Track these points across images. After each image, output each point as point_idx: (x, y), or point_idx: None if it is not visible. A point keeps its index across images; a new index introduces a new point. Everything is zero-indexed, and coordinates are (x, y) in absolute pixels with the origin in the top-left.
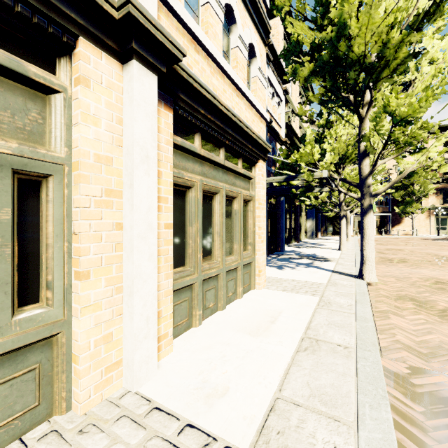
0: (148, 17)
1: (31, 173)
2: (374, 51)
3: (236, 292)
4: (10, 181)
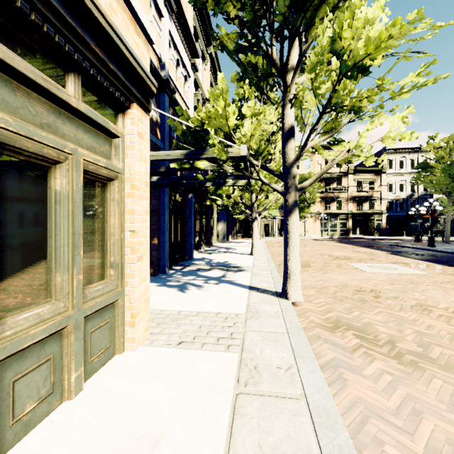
0: None
1: None
2: None
3: (61, 386)
4: None
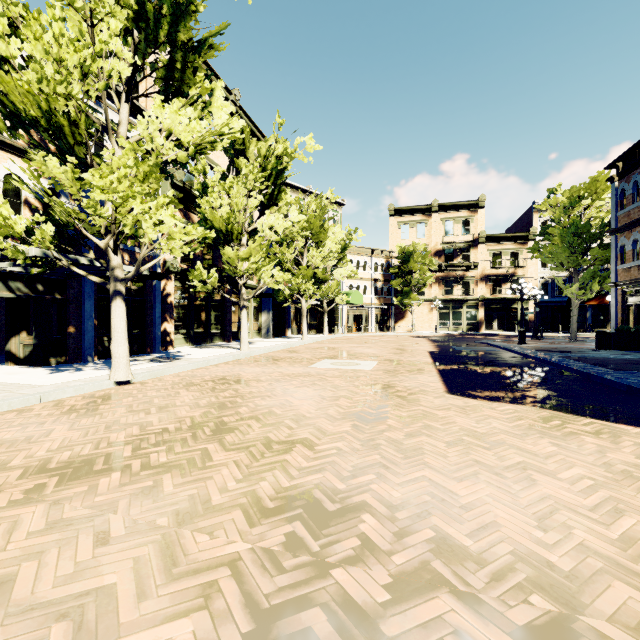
0: None
1: None
2: (39, 113)
3: None
4: None
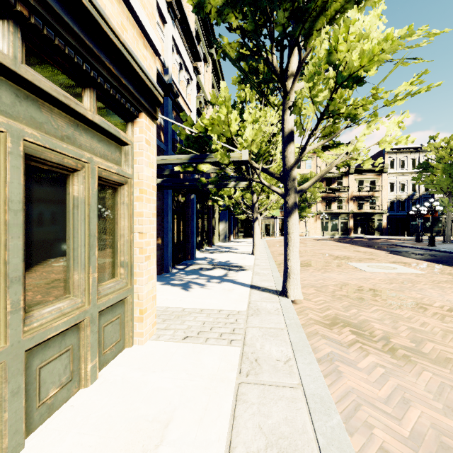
0: None
1: None
2: None
3: (79, 375)
4: None
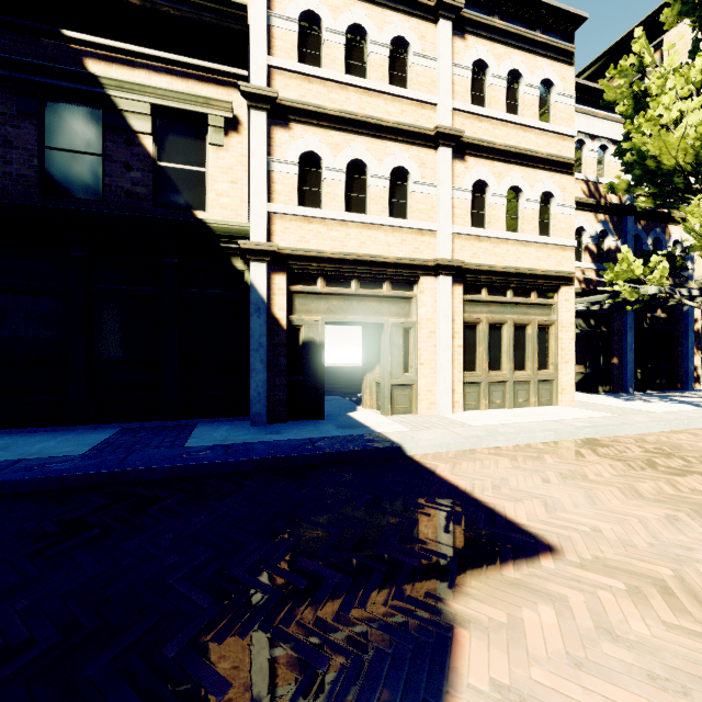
0: (445, 260)
1: (406, 328)
2: (689, 161)
3: (529, 401)
4: (402, 331)
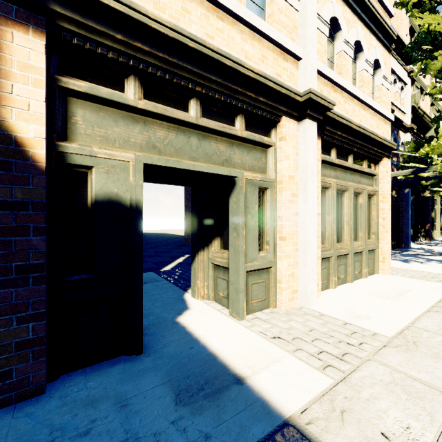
0: (318, 95)
1: (262, 188)
2: None
3: (361, 272)
4: (258, 192)
